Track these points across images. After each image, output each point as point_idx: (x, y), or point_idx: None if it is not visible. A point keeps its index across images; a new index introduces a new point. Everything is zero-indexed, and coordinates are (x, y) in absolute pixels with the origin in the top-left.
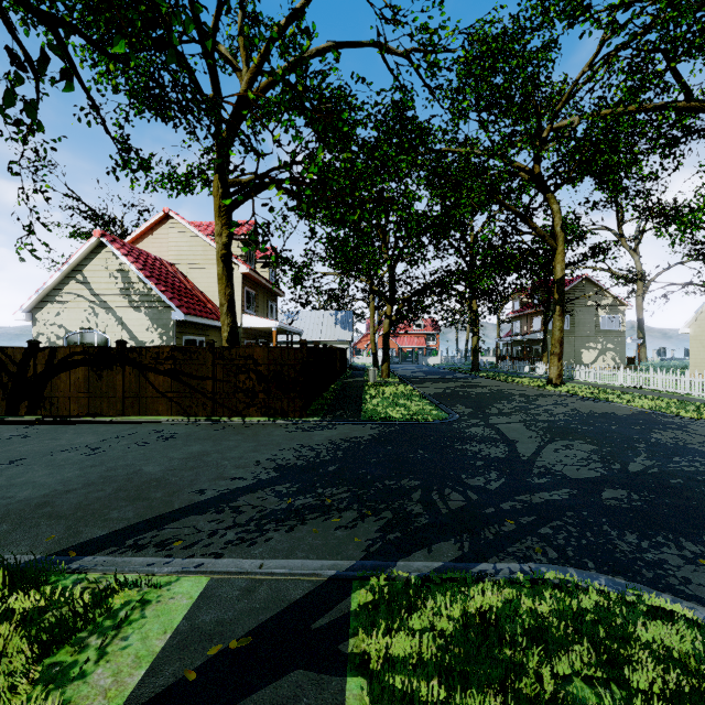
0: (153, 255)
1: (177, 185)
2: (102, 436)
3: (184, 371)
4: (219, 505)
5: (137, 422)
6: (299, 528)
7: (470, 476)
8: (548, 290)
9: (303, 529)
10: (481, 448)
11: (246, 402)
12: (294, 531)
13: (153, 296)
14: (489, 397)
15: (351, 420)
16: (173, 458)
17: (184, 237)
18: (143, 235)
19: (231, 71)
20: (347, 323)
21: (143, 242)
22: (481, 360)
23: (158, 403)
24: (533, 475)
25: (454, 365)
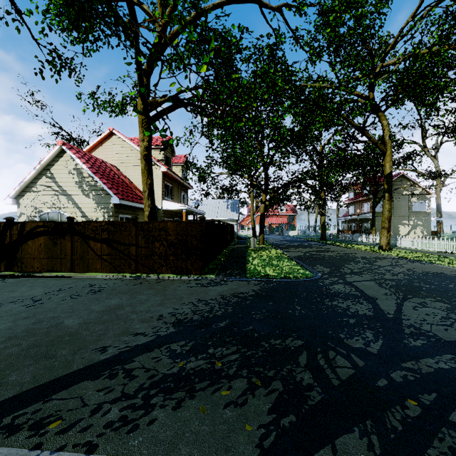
0: (101, 159)
1: (115, 108)
2: (48, 289)
3: (115, 240)
4: (115, 366)
5: (80, 277)
6: (186, 403)
7: (348, 336)
8: (375, 183)
9: (190, 405)
10: (349, 305)
11: (160, 263)
12: (181, 408)
13: (98, 187)
14: (339, 259)
15: (239, 277)
16: (93, 311)
17: (123, 147)
18: (96, 146)
19: (153, 27)
20: (235, 207)
21: (96, 152)
22: (327, 233)
23: (96, 263)
24: (407, 335)
25: (307, 236)
